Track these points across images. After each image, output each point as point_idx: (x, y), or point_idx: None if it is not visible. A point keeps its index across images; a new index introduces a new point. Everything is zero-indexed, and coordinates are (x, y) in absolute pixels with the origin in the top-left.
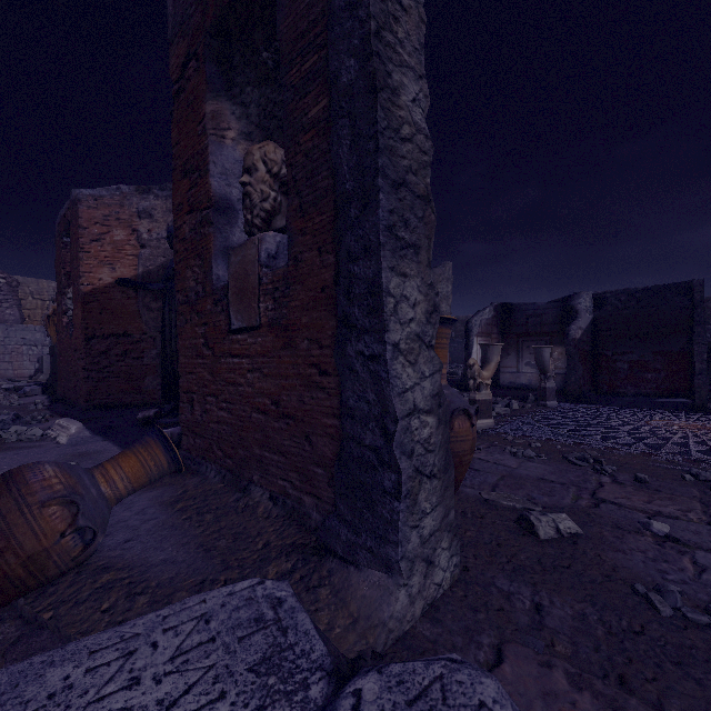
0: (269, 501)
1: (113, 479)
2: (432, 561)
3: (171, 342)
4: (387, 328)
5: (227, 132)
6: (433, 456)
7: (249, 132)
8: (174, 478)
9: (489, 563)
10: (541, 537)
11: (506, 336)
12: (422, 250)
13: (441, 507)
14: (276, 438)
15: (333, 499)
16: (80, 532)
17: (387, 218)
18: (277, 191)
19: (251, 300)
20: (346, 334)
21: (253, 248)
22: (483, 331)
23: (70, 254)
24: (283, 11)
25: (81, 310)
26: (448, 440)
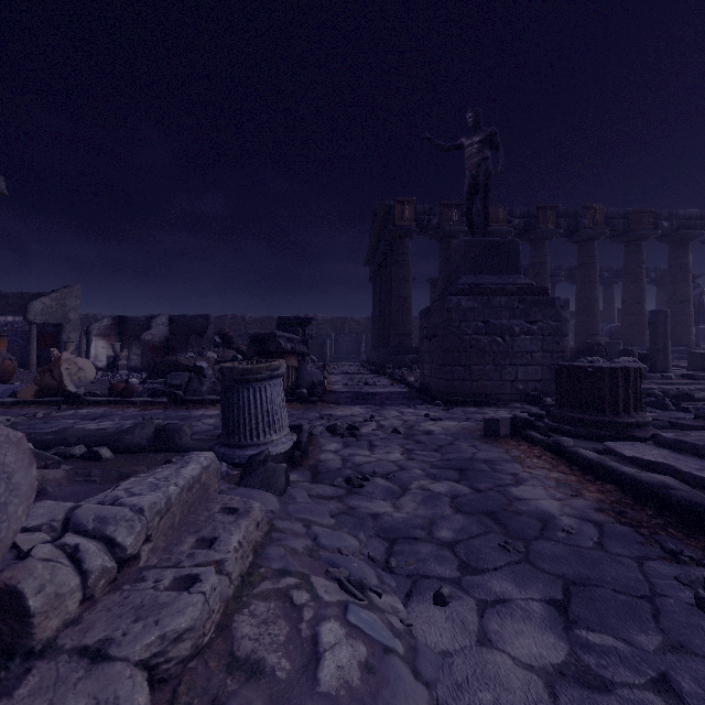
0: None
1: None
2: None
3: None
4: None
5: None
6: None
7: None
8: None
9: None
10: None
11: (122, 336)
12: None
13: None
14: None
15: None
16: None
17: None
18: None
19: None
20: None
21: None
22: (103, 333)
23: None
24: None
25: None
26: None
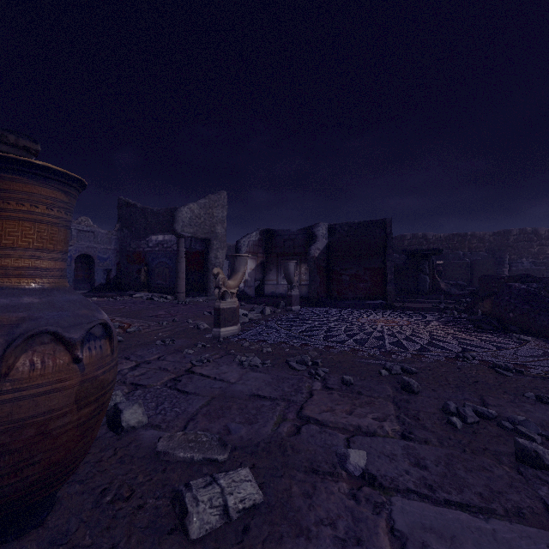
0: None
1: None
2: None
3: None
4: None
5: None
6: None
7: None
8: None
9: None
10: (193, 536)
11: (269, 255)
12: None
13: None
14: None
15: None
16: None
17: None
18: None
19: None
20: None
21: None
22: (251, 251)
23: None
24: None
25: None
26: None
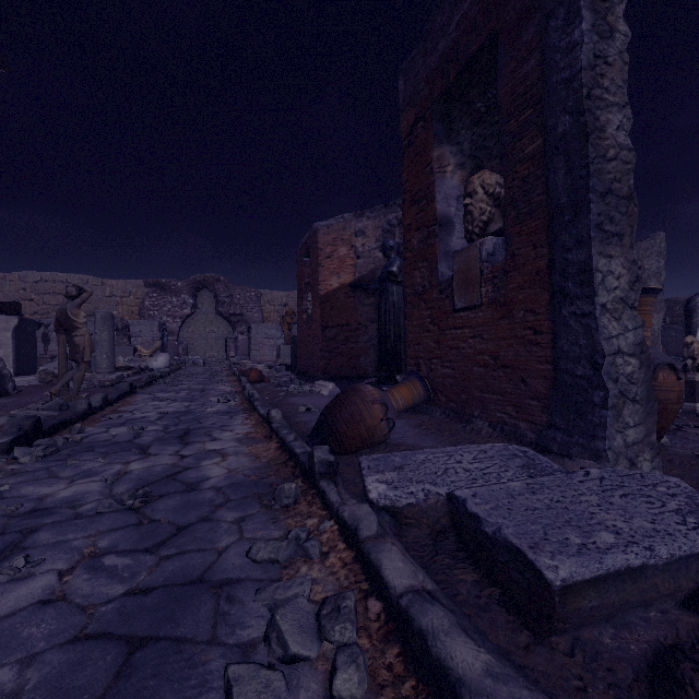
0: (489, 428)
1: (396, 398)
2: (635, 464)
3: (385, 328)
4: (596, 294)
5: (447, 168)
6: (636, 387)
7: (462, 163)
8: (410, 415)
9: (694, 487)
10: None
11: None
12: (625, 236)
13: (643, 427)
14: (494, 383)
15: (546, 421)
16: (387, 421)
17: (595, 219)
18: (491, 206)
19: (474, 287)
20: (560, 302)
21: (475, 250)
22: None
23: (310, 270)
24: (503, 81)
25: (319, 308)
26: (650, 380)
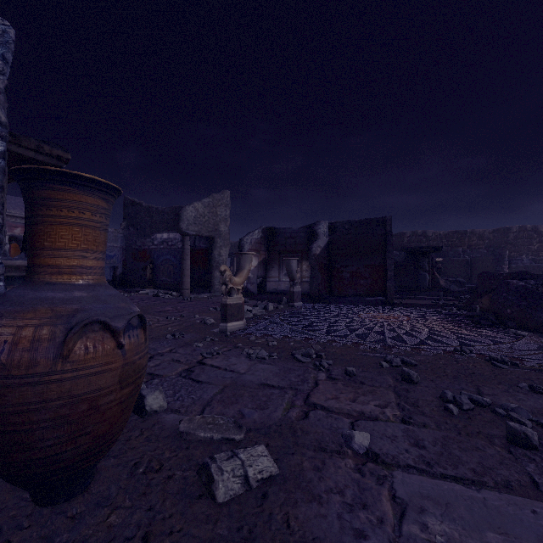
0: None
1: None
2: None
3: None
4: None
5: None
6: None
7: None
8: None
9: None
10: (219, 499)
11: (271, 252)
12: None
13: None
14: None
15: None
16: None
17: None
18: None
19: None
20: None
21: None
22: (253, 248)
23: None
24: None
25: None
26: None
